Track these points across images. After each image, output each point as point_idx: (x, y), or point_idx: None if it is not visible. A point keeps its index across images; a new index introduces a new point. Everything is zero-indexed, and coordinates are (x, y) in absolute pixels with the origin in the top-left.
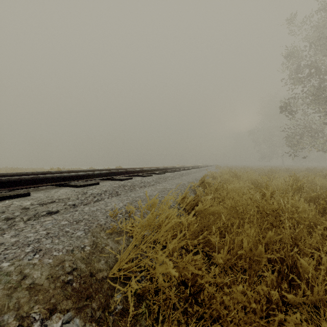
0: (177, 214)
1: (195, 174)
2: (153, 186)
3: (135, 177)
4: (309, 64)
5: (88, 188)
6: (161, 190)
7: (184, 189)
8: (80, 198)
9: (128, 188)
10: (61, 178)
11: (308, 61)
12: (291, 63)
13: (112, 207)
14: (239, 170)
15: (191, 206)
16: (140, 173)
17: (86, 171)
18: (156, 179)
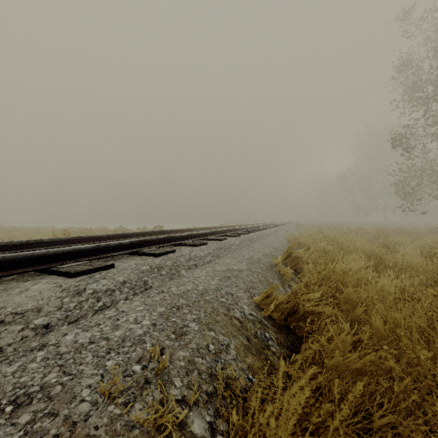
0: (260, 337)
1: (270, 238)
2: (209, 264)
3: (180, 246)
4: (433, 78)
5: (90, 278)
6: (224, 276)
7: (262, 272)
8: (65, 306)
9: (166, 272)
10: (43, 258)
11: (431, 74)
12: (406, 77)
13: (125, 332)
14: (331, 231)
15: (283, 312)
16: (188, 241)
17: (104, 237)
18: (213, 251)
